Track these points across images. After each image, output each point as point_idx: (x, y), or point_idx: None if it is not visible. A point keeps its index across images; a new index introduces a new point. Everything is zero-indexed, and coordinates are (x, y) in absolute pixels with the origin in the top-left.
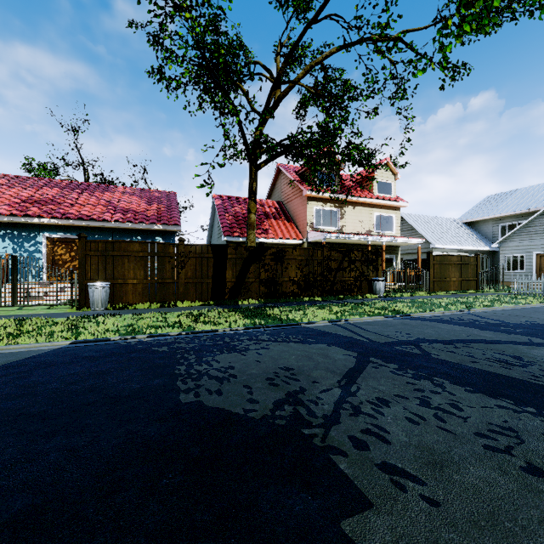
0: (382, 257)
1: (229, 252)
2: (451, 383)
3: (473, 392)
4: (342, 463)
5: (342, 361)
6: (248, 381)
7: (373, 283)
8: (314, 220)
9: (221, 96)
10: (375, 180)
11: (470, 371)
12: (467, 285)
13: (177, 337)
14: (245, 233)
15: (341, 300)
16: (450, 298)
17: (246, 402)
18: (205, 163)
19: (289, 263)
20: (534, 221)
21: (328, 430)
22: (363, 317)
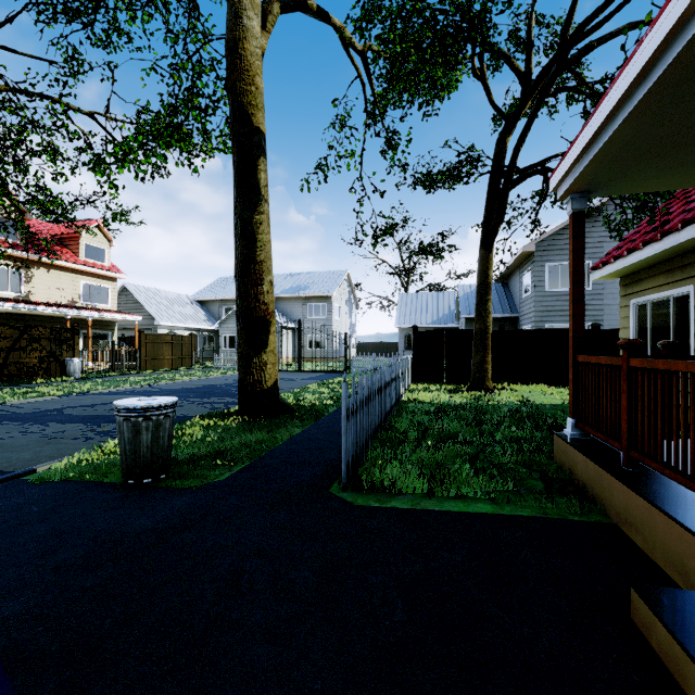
0: (88, 333)
1: None
2: (56, 423)
3: (65, 424)
4: None
5: None
6: None
7: (67, 364)
8: None
9: None
10: (82, 242)
11: (81, 416)
12: (183, 362)
13: None
14: None
15: (14, 386)
16: (153, 375)
17: None
18: None
19: None
20: None
21: None
22: (29, 398)
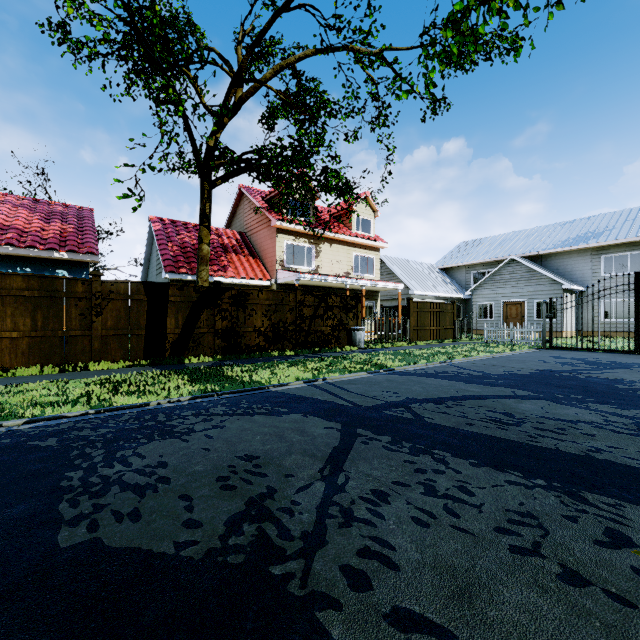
0: (361, 303)
1: (172, 293)
2: (454, 456)
3: (478, 465)
4: (334, 626)
5: (324, 438)
6: (188, 486)
7: (353, 333)
8: (284, 257)
9: (160, 82)
10: (354, 216)
11: (469, 436)
12: (445, 333)
13: (79, 418)
14: (195, 269)
15: (317, 354)
16: (431, 348)
17: (181, 528)
18: (131, 165)
19: (254, 308)
20: (501, 269)
21: (310, 561)
22: (344, 374)
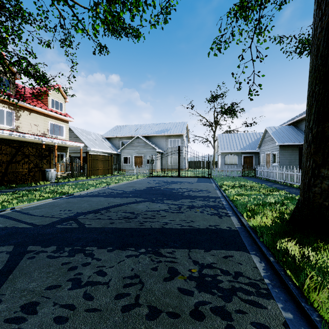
0: (54, 153)
1: None
2: (98, 248)
3: (112, 250)
4: None
5: None
6: None
7: (46, 173)
8: None
9: None
10: (49, 97)
11: (110, 231)
12: (107, 171)
13: None
14: None
15: (13, 189)
16: (99, 180)
17: None
18: None
19: None
20: (134, 141)
21: None
22: (32, 202)
